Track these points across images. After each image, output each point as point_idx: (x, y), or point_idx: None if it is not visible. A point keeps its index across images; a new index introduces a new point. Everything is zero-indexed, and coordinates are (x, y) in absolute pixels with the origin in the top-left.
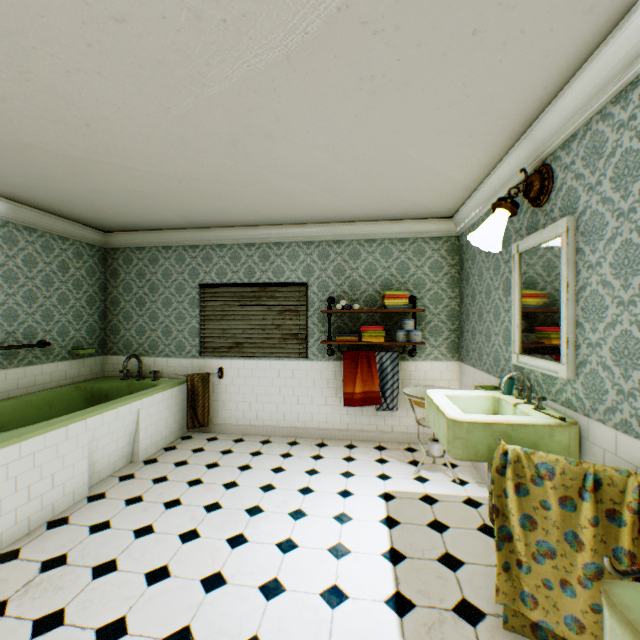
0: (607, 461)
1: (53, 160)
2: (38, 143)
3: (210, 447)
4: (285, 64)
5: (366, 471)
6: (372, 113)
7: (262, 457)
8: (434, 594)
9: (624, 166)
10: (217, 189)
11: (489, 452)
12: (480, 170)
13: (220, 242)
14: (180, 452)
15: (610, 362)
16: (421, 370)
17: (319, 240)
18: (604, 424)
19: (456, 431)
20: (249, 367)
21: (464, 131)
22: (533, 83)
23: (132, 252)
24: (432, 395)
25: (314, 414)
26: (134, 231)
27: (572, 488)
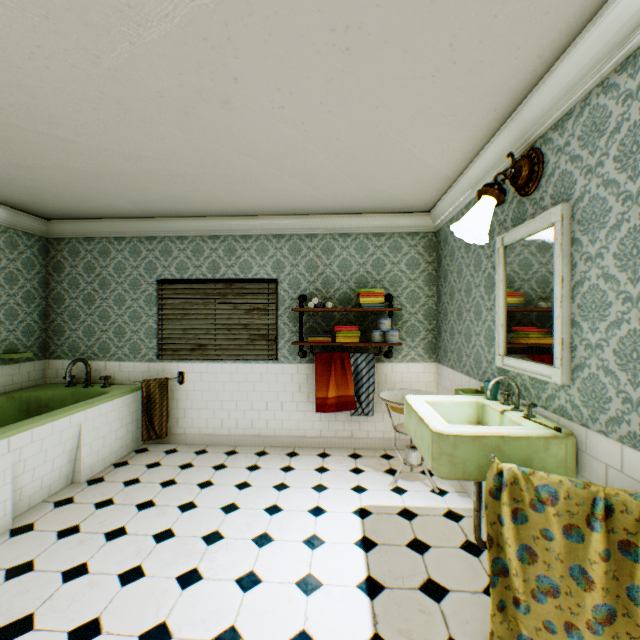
0: (611, 478)
1: None
2: None
3: (168, 461)
4: (240, 1)
5: (340, 483)
6: (347, 79)
7: (226, 471)
8: (417, 634)
9: (632, 142)
10: (172, 170)
11: (479, 469)
12: (462, 158)
13: (181, 233)
14: (132, 468)
15: (614, 366)
16: (398, 372)
17: (290, 233)
18: (607, 436)
19: (442, 446)
20: (213, 371)
21: (448, 108)
22: (528, 49)
23: (79, 243)
24: (412, 402)
25: (285, 421)
26: (81, 219)
27: (579, 515)
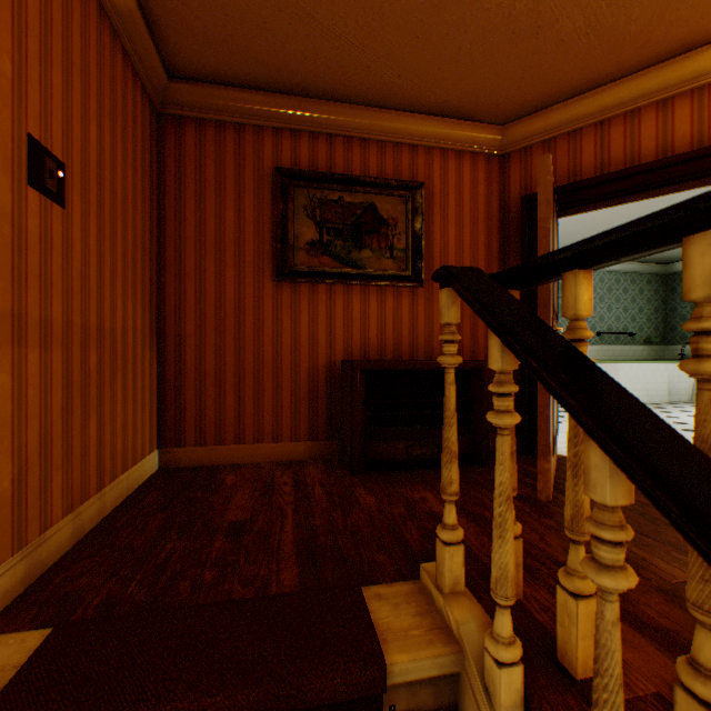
0: None
1: None
2: None
3: None
4: None
5: None
6: None
7: None
8: None
9: None
10: None
11: None
12: None
13: None
14: None
15: None
16: None
17: None
18: None
19: None
20: None
21: None
22: None
23: None
24: None
25: None
26: None
27: None
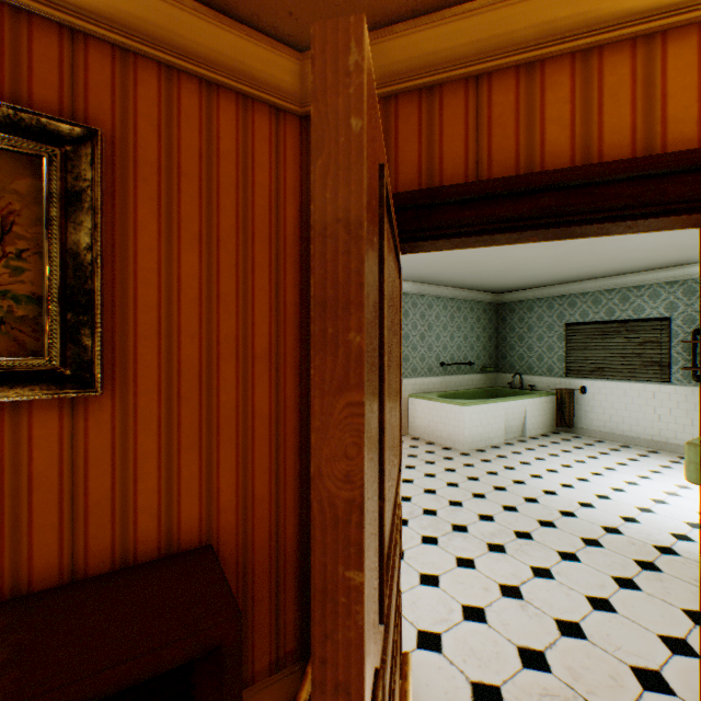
0: None
1: (491, 273)
2: (489, 270)
3: (574, 440)
4: None
5: None
6: None
7: (618, 452)
8: None
9: None
10: (581, 266)
11: None
12: None
13: (581, 291)
14: (551, 438)
15: None
16: None
17: (682, 279)
18: None
19: None
20: (608, 387)
21: None
22: None
23: (514, 305)
24: None
25: (676, 432)
26: (515, 291)
27: None
